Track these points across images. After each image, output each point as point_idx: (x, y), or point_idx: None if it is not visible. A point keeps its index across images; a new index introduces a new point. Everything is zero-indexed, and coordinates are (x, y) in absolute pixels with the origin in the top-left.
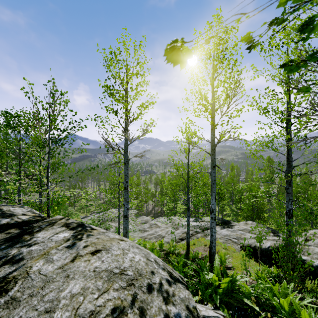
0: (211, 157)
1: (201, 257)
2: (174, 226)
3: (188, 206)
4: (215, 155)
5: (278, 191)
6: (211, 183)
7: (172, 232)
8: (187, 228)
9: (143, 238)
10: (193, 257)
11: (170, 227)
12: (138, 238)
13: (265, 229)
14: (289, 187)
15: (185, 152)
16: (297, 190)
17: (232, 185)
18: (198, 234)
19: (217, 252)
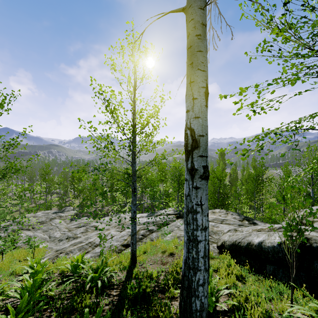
0: None
1: (157, 285)
2: (119, 226)
3: (133, 187)
4: None
5: (231, 181)
6: (191, 35)
7: (114, 236)
8: (132, 226)
9: (59, 252)
10: (137, 293)
11: (114, 228)
12: (50, 254)
13: (236, 216)
14: None
15: (129, 92)
16: (256, 173)
17: None
18: (153, 234)
19: None
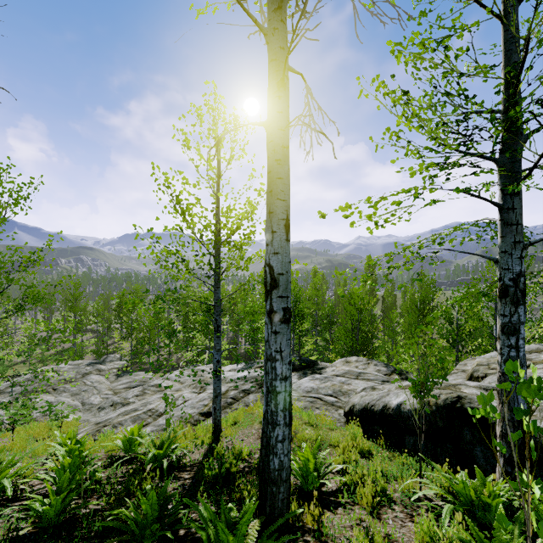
0: (271, 42)
1: (248, 465)
2: (197, 385)
3: (216, 324)
4: (286, 38)
5: (385, 310)
6: (271, 159)
7: (189, 400)
8: (215, 382)
9: (101, 425)
10: (218, 474)
11: (188, 389)
12: (87, 428)
13: (382, 368)
14: (516, 202)
15: (211, 179)
16: (421, 297)
17: (316, 300)
18: (250, 396)
19: (293, 438)
